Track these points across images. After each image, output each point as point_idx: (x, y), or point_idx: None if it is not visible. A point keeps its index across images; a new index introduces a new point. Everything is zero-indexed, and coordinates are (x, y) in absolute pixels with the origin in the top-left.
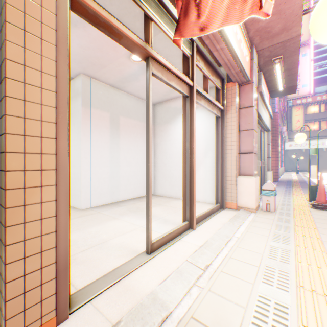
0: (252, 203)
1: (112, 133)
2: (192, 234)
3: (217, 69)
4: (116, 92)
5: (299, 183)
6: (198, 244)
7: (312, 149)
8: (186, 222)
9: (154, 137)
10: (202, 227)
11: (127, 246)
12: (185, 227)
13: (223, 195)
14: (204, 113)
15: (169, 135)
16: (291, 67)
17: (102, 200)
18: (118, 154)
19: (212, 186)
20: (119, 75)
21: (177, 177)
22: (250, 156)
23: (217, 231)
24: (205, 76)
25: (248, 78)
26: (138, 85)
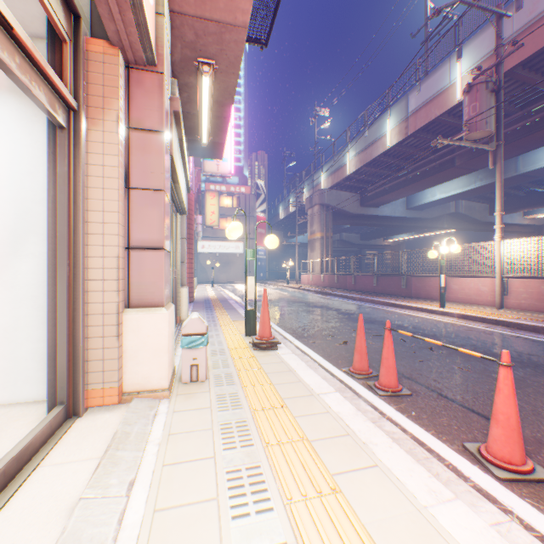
0: (162, 376)
1: None
2: None
3: None
4: None
5: (221, 302)
6: None
7: (251, 251)
8: None
9: None
10: None
11: None
12: None
13: (77, 375)
14: (9, 109)
15: None
16: (225, 101)
17: None
18: None
19: (44, 347)
20: None
21: None
22: (157, 257)
23: None
24: None
25: (152, 51)
26: None
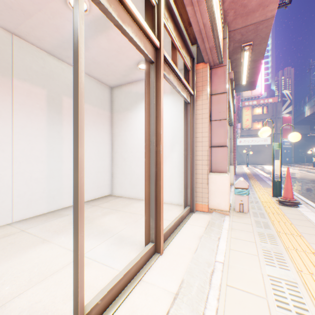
0: (225, 204)
1: (51, 117)
2: (160, 263)
3: (188, 42)
4: (57, 63)
5: (253, 176)
6: (170, 289)
7: (276, 144)
8: (150, 244)
9: (112, 127)
10: (172, 246)
11: (41, 314)
12: (149, 253)
13: (193, 196)
14: (170, 100)
15: (129, 125)
16: (257, 58)
17: (33, 209)
18: (61, 146)
19: (180, 185)
20: (57, 35)
21: (138, 174)
22: (222, 150)
23: (194, 254)
24: (173, 48)
25: (221, 58)
26: (88, 56)
